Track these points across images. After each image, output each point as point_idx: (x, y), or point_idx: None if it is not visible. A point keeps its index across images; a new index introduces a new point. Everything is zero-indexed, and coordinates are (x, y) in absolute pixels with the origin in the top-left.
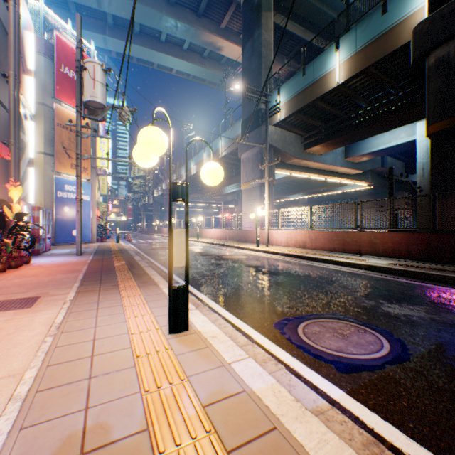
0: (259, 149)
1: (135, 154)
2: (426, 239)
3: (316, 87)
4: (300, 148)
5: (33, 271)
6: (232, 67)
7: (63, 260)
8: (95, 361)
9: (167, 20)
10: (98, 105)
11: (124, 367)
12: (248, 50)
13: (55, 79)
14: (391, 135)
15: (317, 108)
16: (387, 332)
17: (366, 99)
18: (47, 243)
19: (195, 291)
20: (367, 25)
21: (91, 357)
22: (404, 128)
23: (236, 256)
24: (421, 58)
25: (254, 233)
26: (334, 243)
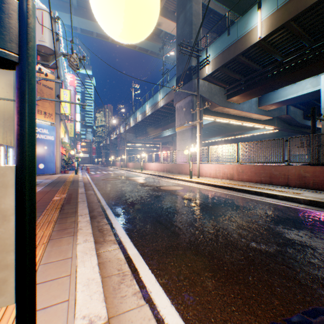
0: (190, 99)
1: None
2: None
3: (239, 43)
4: (223, 98)
5: None
6: (168, 39)
7: None
8: None
9: None
10: (47, 50)
11: None
12: (181, 20)
13: None
14: (298, 86)
15: (239, 63)
16: None
17: (282, 54)
18: None
19: (126, 241)
20: None
21: None
22: (310, 80)
23: (172, 187)
24: None
25: (186, 166)
26: (261, 176)
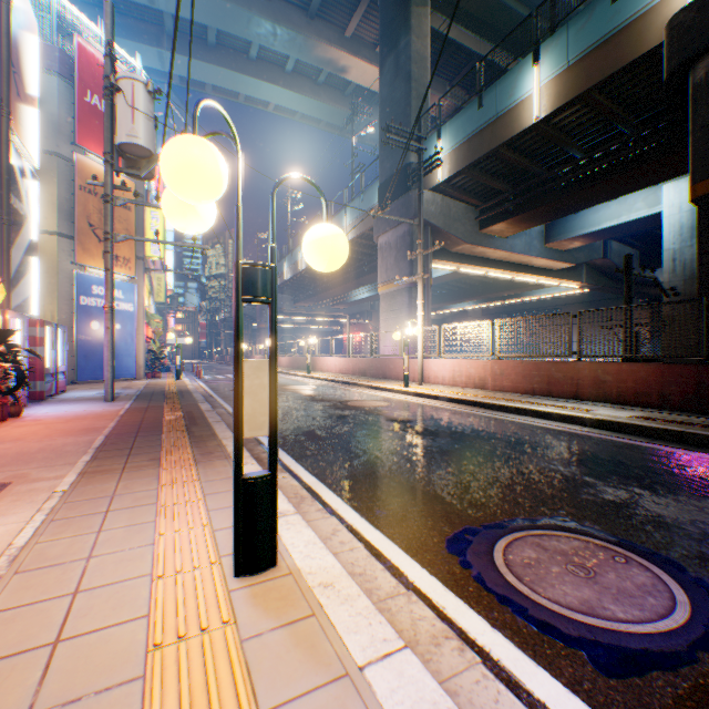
0: (407, 229)
1: (165, 204)
2: (695, 374)
3: (500, 125)
4: (473, 227)
5: (20, 431)
6: (363, 99)
7: (80, 410)
8: (57, 660)
9: (259, 24)
10: (140, 151)
11: (118, 679)
12: (389, 70)
13: (75, 113)
14: (621, 205)
15: (502, 161)
16: (673, 562)
17: (582, 146)
18: (60, 381)
19: (299, 470)
20: (586, 20)
21: (51, 648)
22: (643, 193)
23: (370, 402)
24: (681, 70)
25: (399, 364)
26: (533, 381)
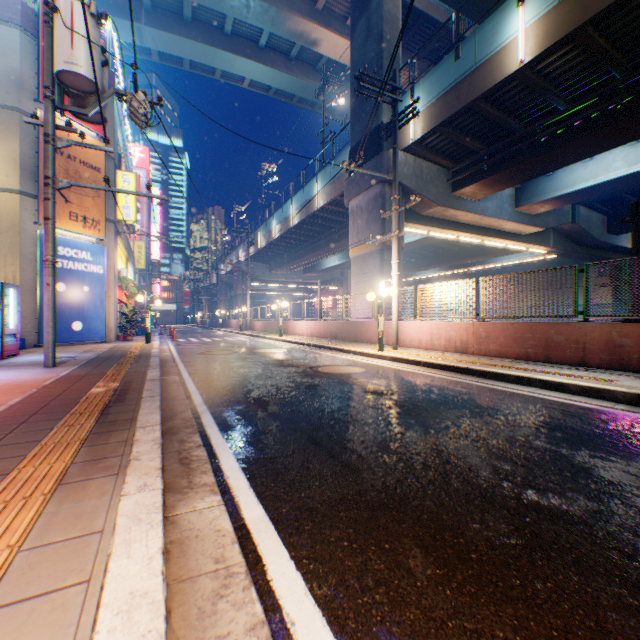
0: (378, 190)
1: None
2: None
3: (479, 75)
4: (445, 190)
5: None
6: (333, 74)
7: (2, 379)
8: None
9: None
10: (84, 84)
11: None
12: (360, 33)
13: (39, 69)
14: (597, 165)
15: (478, 116)
16: None
17: (566, 97)
18: (7, 344)
19: (240, 486)
20: None
21: None
22: (622, 152)
23: (343, 367)
24: None
25: (371, 327)
26: (527, 345)
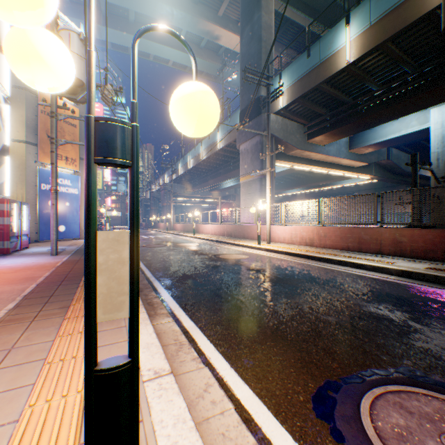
0: (258, 139)
1: (4, 49)
2: None
3: (322, 68)
4: (302, 139)
5: None
6: (229, 58)
7: (30, 262)
8: None
9: (162, 7)
10: (75, 81)
11: None
12: (247, 35)
13: None
14: (401, 123)
15: (322, 93)
16: None
17: (378, 82)
18: (23, 240)
19: (181, 314)
20: None
21: None
22: (416, 115)
23: (235, 255)
24: None
25: (253, 229)
26: (348, 241)
